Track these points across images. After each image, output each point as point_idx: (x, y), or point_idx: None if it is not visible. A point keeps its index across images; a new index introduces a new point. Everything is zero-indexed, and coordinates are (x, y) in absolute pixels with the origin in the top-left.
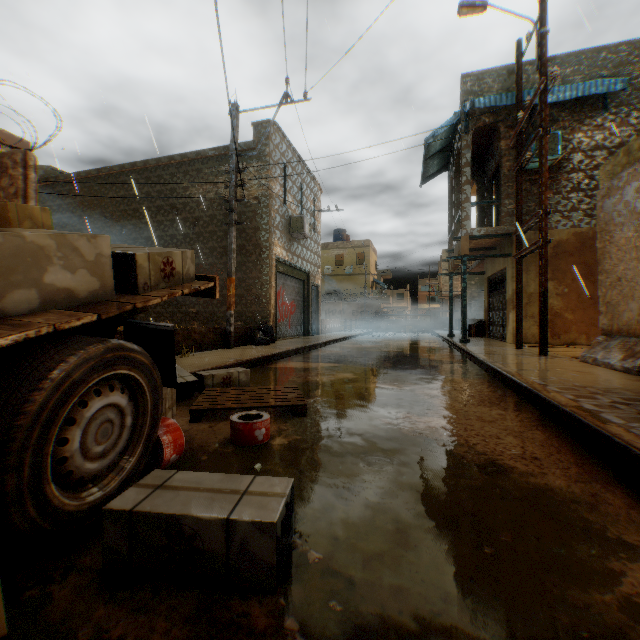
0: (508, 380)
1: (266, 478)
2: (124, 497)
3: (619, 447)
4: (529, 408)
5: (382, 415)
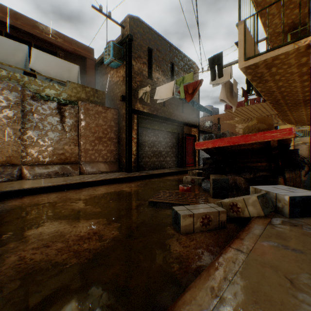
0: (46, 188)
1: (186, 177)
2: (203, 177)
3: (127, 178)
4: (87, 187)
5: (136, 192)
